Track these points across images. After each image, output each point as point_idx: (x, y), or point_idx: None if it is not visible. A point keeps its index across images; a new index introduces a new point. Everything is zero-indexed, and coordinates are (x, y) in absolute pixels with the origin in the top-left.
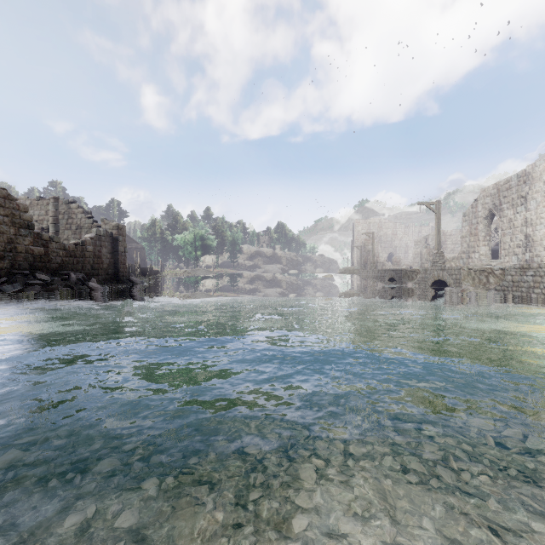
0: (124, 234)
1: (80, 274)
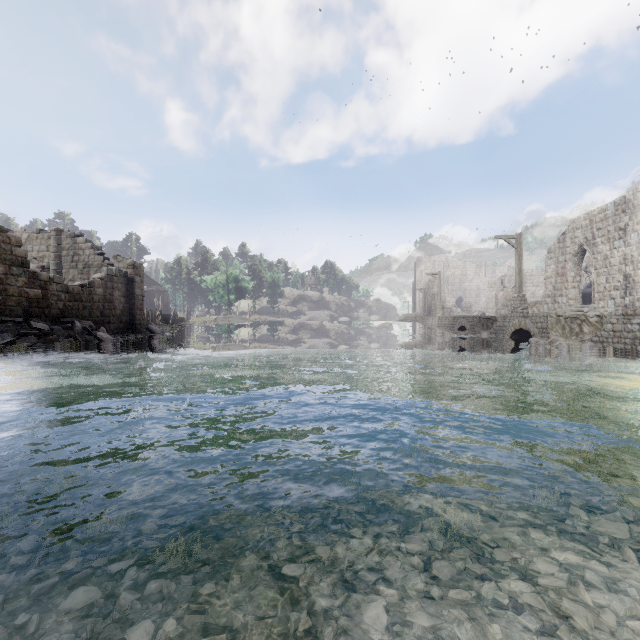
0: (142, 274)
1: (87, 322)
